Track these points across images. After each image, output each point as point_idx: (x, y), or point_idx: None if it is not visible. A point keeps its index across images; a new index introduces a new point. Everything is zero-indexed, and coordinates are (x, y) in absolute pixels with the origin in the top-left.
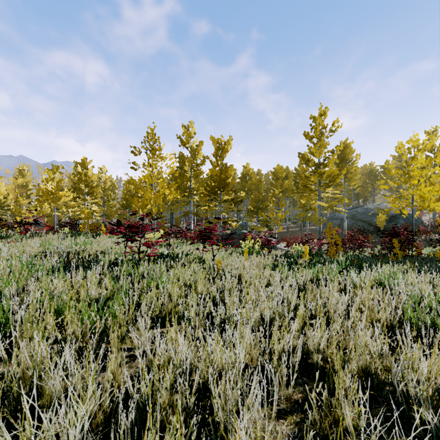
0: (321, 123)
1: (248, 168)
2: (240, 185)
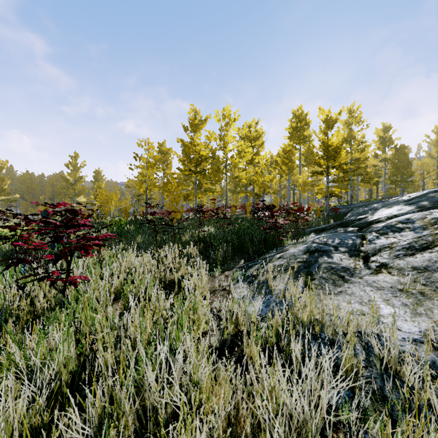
0: (74, 161)
1: (27, 174)
2: (18, 187)
